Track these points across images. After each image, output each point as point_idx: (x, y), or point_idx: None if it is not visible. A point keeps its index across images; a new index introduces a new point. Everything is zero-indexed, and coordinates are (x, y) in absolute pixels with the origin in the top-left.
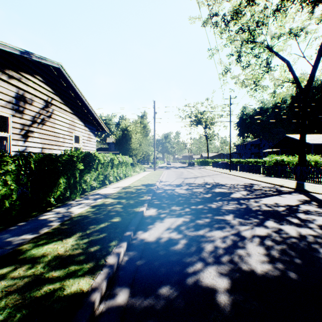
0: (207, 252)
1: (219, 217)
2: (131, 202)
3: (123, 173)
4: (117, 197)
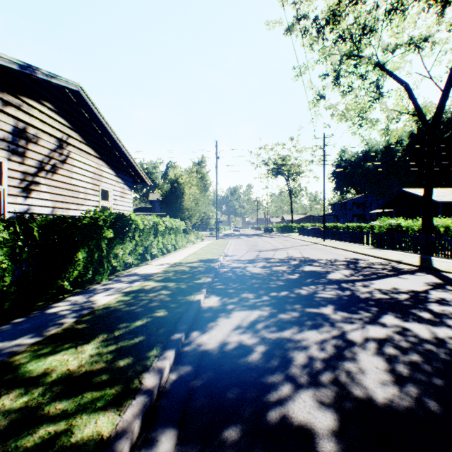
0: (298, 366)
1: (313, 309)
2: (183, 286)
3: (171, 244)
4: (163, 280)
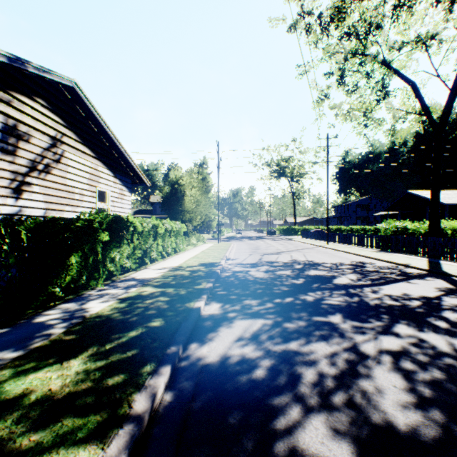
0: (307, 384)
1: (320, 317)
2: (182, 292)
3: (171, 247)
4: (162, 285)
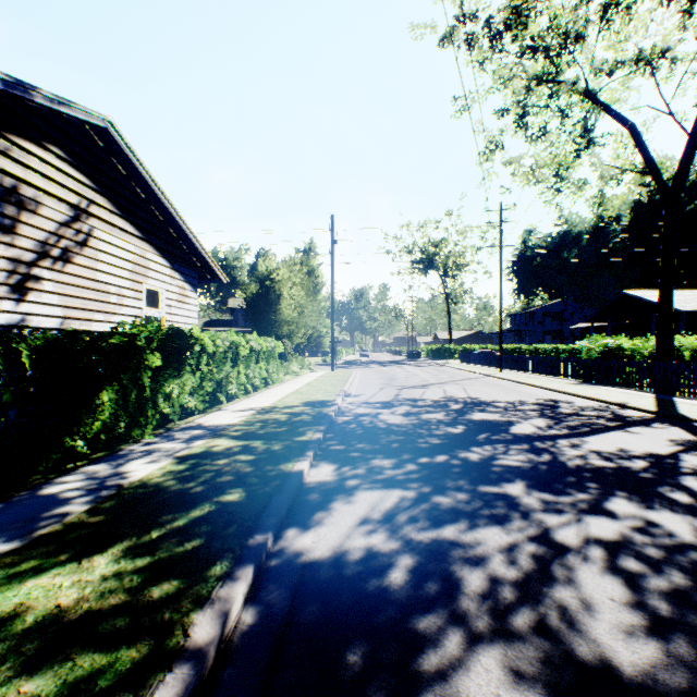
0: (471, 596)
1: (491, 487)
2: (275, 448)
3: (260, 377)
4: (243, 436)
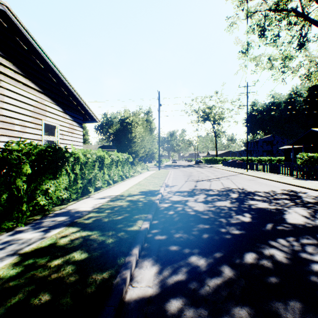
0: None
1: None
2: (109, 241)
3: (118, 175)
4: (91, 224)
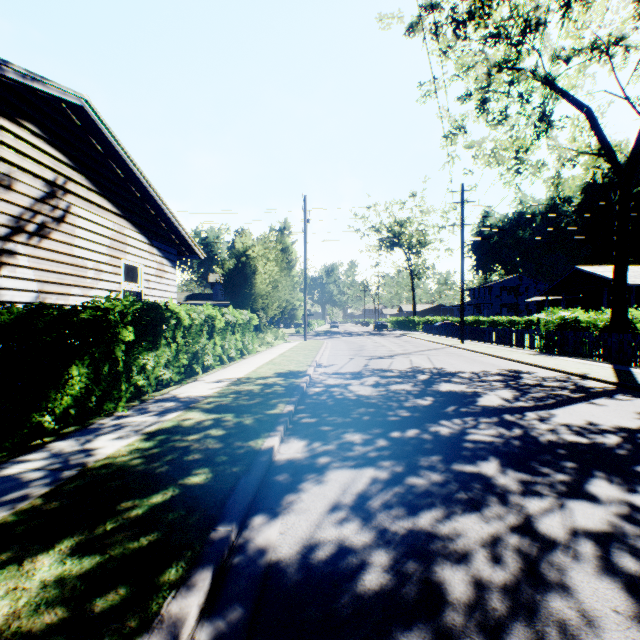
0: (456, 607)
1: (465, 465)
2: (246, 421)
3: (236, 348)
4: (216, 408)
